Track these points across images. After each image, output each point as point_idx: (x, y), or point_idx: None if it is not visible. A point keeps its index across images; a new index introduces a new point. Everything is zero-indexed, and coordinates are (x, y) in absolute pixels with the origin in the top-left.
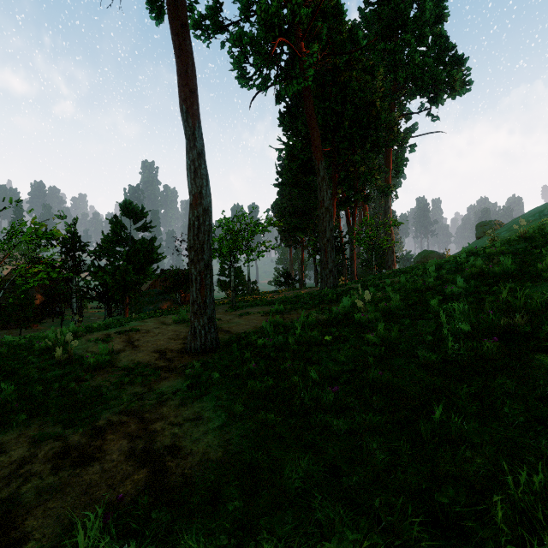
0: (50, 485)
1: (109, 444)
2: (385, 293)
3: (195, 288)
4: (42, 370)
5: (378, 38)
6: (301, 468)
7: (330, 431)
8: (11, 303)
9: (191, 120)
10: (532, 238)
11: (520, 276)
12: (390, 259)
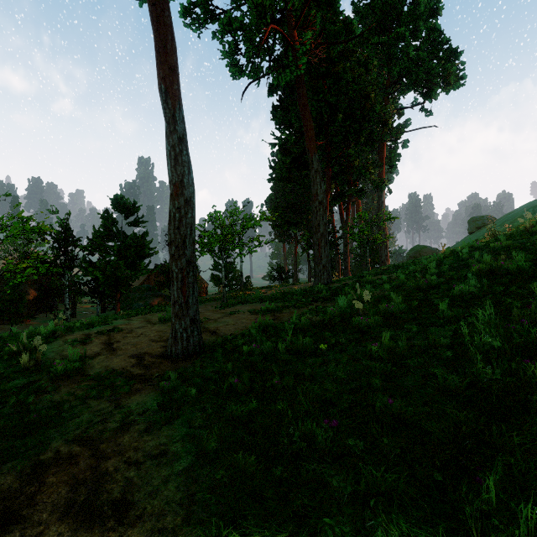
0: None
1: (44, 493)
2: (383, 291)
3: (176, 287)
4: (4, 378)
5: (372, 32)
6: None
7: (327, 491)
8: (2, 298)
9: (171, 101)
10: None
11: None
12: (384, 254)
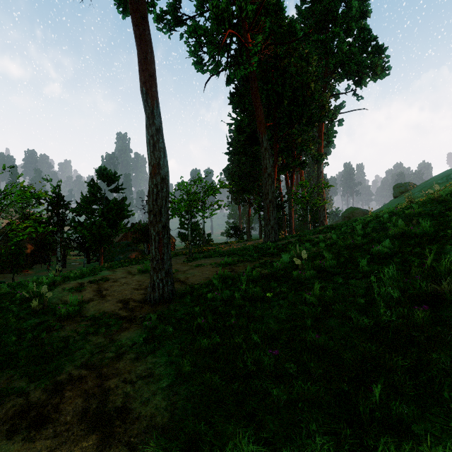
0: (3, 451)
1: (65, 403)
2: (319, 248)
3: (154, 247)
4: (19, 319)
5: (312, 30)
6: (242, 446)
7: (270, 399)
8: (5, 252)
9: (150, 100)
10: (445, 201)
11: (438, 238)
12: (322, 215)
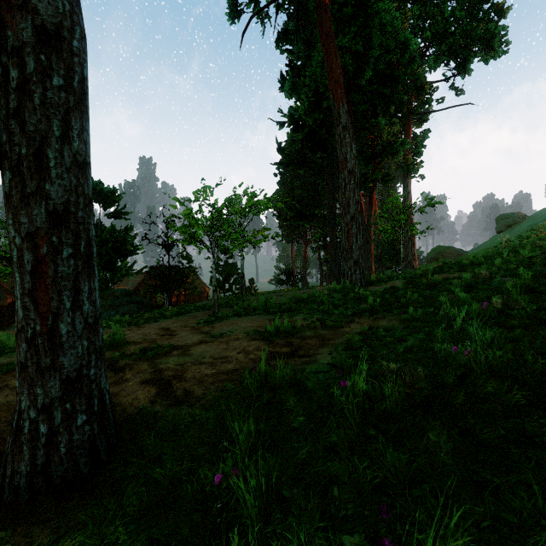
0: None
1: None
2: (512, 298)
3: (20, 290)
4: None
5: None
6: None
7: None
8: None
9: None
10: None
11: None
12: (411, 254)
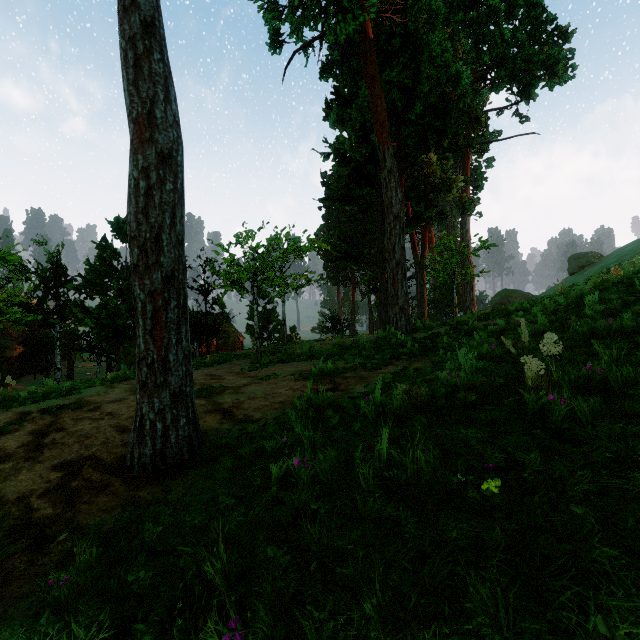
0: None
1: None
2: (520, 340)
3: (143, 330)
4: None
5: (454, 11)
6: None
7: None
8: None
9: None
10: None
11: None
12: (469, 298)
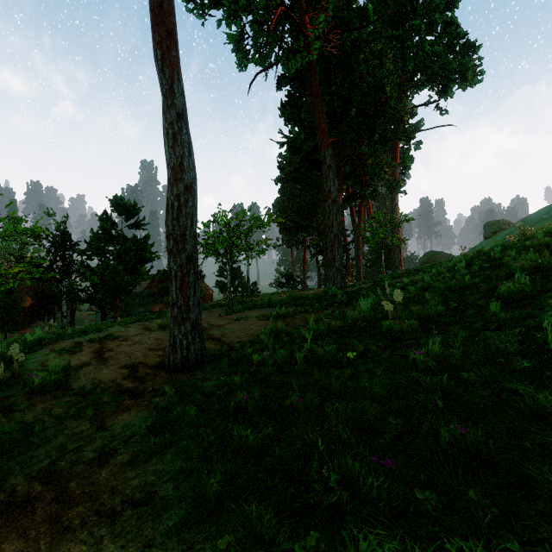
0: None
1: None
2: (408, 293)
3: (175, 287)
4: None
5: (385, 26)
6: None
7: None
8: None
9: (168, 69)
10: None
11: None
12: (398, 259)
